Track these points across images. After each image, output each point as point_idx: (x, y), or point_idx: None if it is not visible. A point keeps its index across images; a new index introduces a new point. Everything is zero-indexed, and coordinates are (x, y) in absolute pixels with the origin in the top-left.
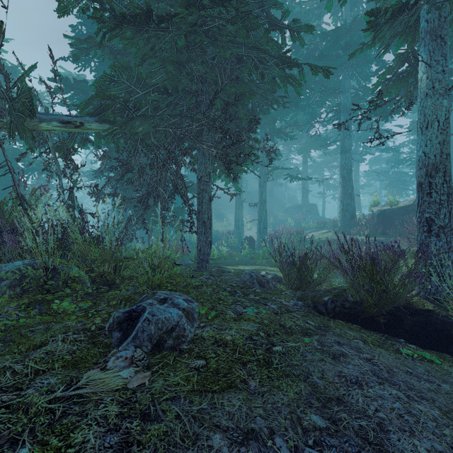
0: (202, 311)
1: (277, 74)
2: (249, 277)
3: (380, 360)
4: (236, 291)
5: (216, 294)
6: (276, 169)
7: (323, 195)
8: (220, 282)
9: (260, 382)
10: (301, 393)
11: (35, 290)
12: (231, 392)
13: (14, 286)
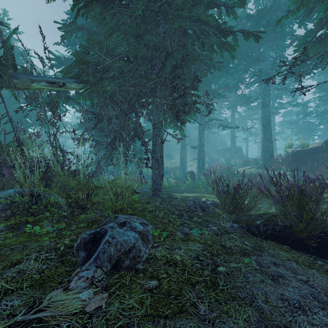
0: (155, 233)
1: (215, 42)
2: (193, 203)
3: (315, 282)
4: (182, 215)
5: (167, 218)
6: (211, 120)
7: (247, 140)
8: (170, 206)
9: (209, 306)
10: (250, 321)
11: (21, 213)
12: (183, 318)
13: (5, 209)
